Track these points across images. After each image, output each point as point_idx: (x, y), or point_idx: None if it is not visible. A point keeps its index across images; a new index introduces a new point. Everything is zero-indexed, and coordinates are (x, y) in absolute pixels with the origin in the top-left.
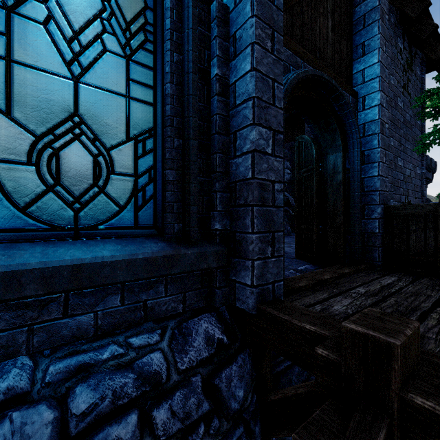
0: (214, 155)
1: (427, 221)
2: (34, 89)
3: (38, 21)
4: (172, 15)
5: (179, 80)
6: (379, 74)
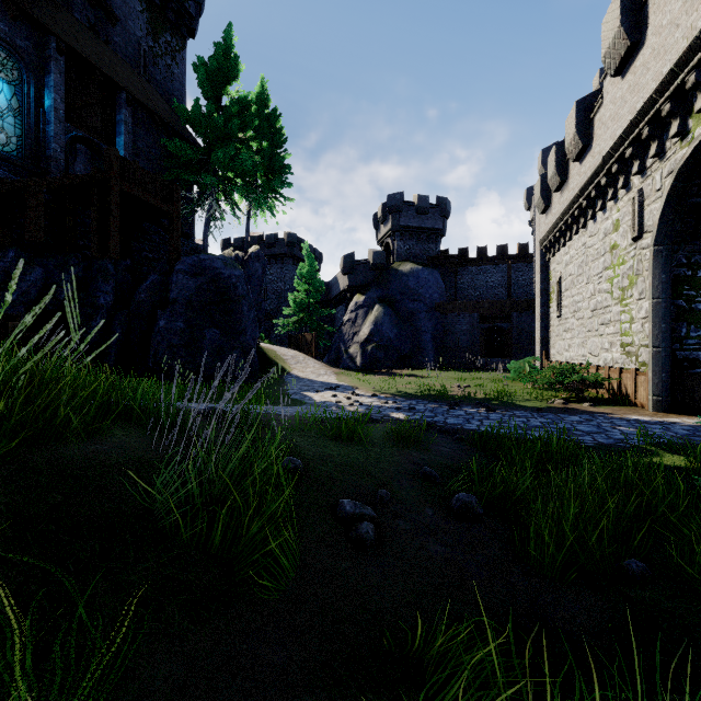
0: (42, 148)
1: None
2: None
3: None
4: (28, 110)
5: (30, 126)
6: (124, 145)
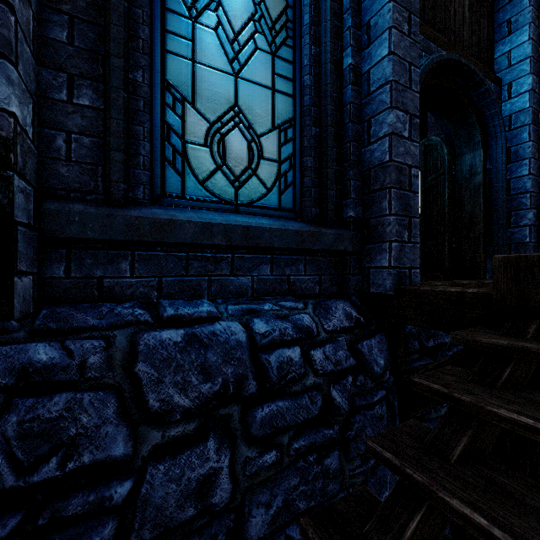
0: (347, 144)
1: None
2: (209, 84)
3: (211, 28)
4: (310, 11)
5: (316, 72)
6: (530, 54)
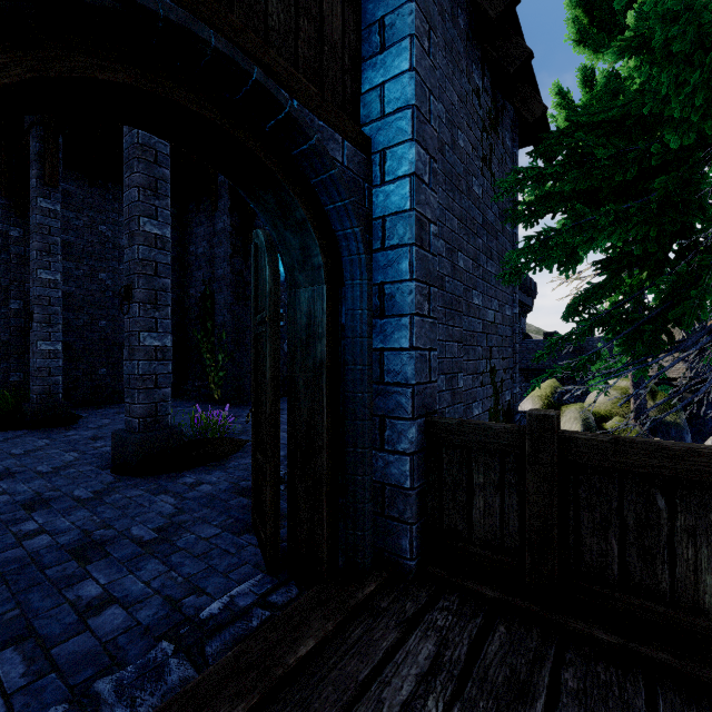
0: None
1: (505, 468)
2: None
3: None
4: None
5: None
6: (413, 100)
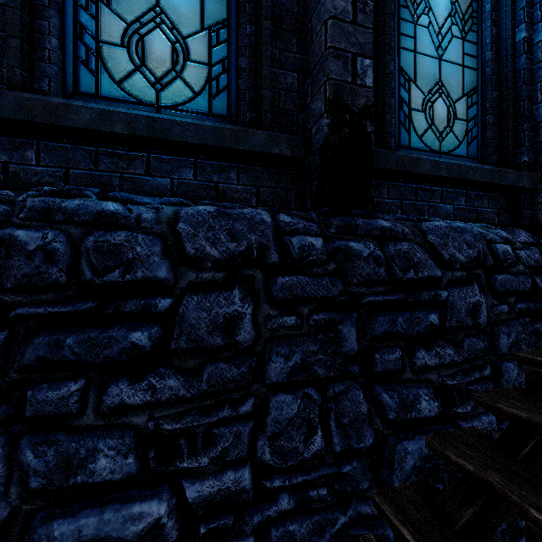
0: (520, 103)
1: None
2: (424, 67)
3: (425, 27)
4: (491, 0)
5: (496, 48)
6: None
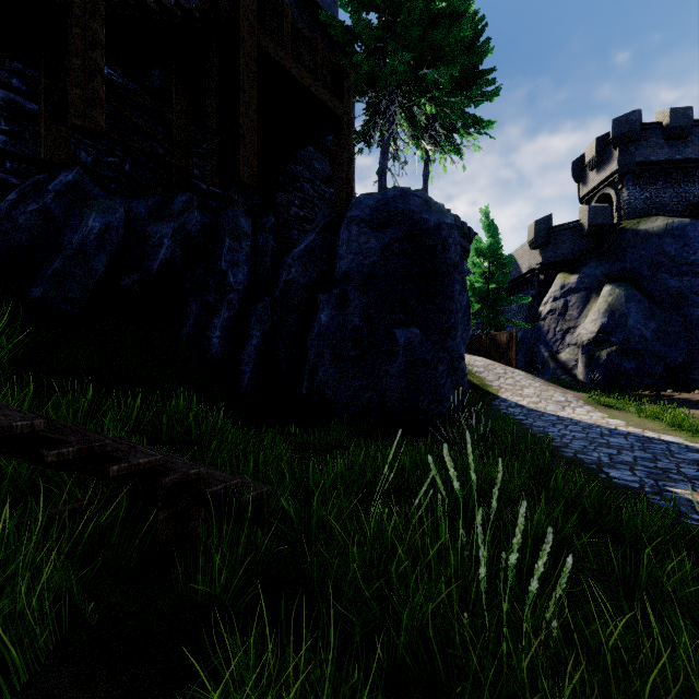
0: None
1: None
2: None
3: None
4: None
5: None
6: None
